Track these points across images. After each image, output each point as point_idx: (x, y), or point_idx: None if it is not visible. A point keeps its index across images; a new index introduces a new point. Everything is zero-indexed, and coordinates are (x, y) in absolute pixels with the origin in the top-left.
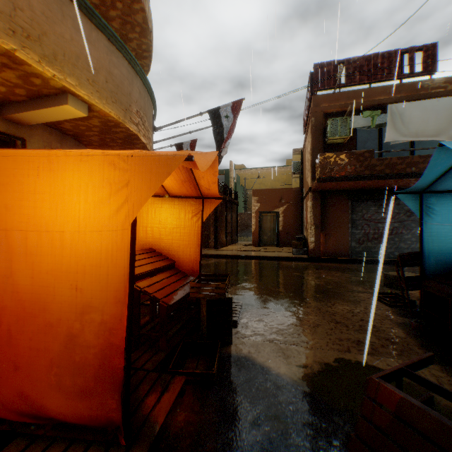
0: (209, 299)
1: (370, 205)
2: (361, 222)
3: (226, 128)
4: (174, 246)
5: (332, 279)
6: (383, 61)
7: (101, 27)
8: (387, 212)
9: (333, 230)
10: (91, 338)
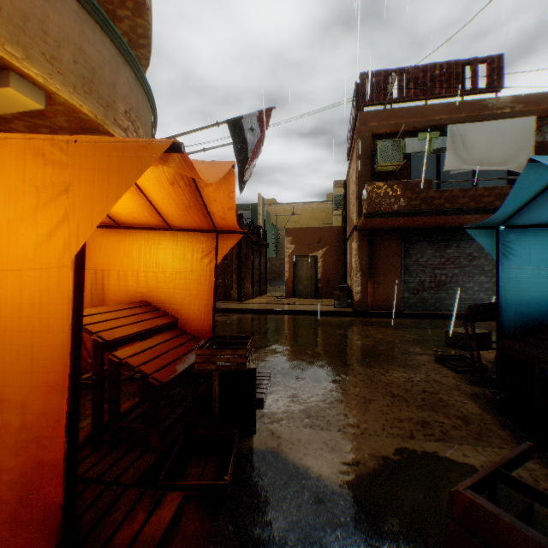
0: (223, 371)
1: (426, 247)
2: (415, 267)
3: (250, 144)
4: (177, 297)
5: (383, 338)
6: (441, 73)
7: None
8: (446, 256)
9: (383, 278)
10: (4, 455)
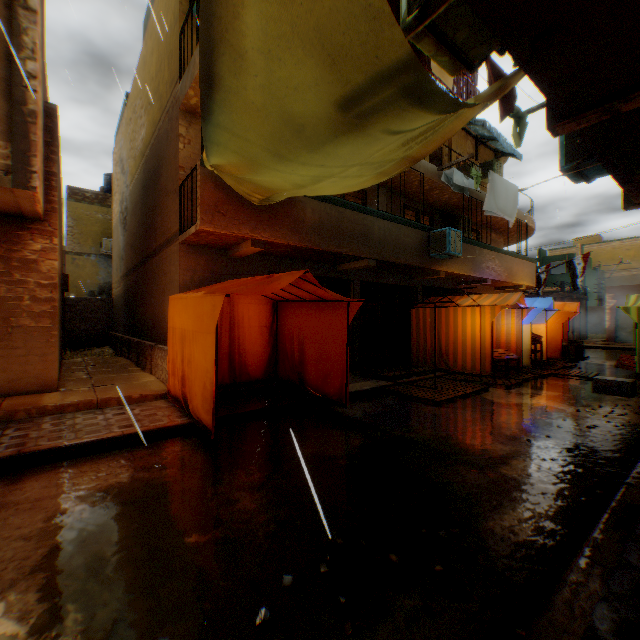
0: (573, 346)
1: None
2: None
3: (577, 270)
4: None
5: None
6: None
7: (529, 260)
8: None
9: None
10: (552, 343)
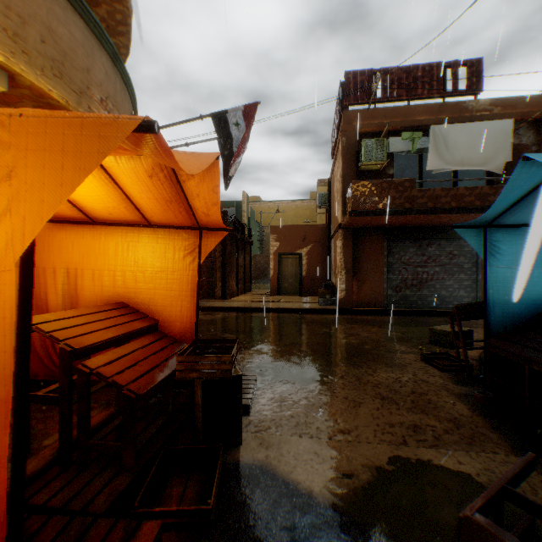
0: (206, 379)
1: (409, 245)
2: (398, 265)
3: (235, 139)
4: (158, 298)
5: (368, 336)
6: (424, 74)
7: None
8: (427, 255)
9: (367, 275)
10: None
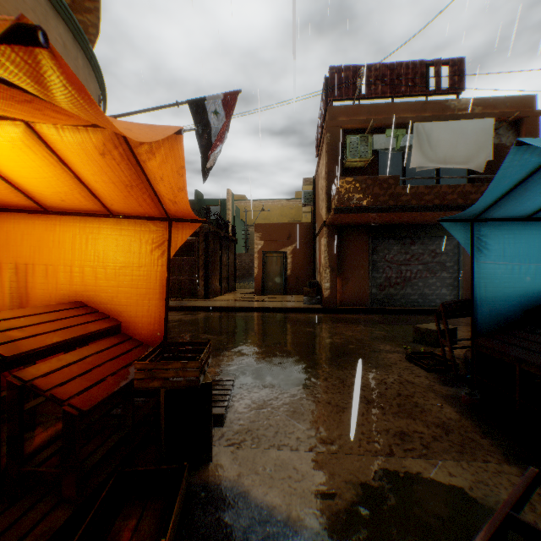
0: (170, 388)
1: (393, 243)
2: (383, 264)
3: (214, 128)
4: (122, 296)
5: (353, 335)
6: (408, 72)
7: None
8: (411, 253)
9: (352, 274)
10: None
